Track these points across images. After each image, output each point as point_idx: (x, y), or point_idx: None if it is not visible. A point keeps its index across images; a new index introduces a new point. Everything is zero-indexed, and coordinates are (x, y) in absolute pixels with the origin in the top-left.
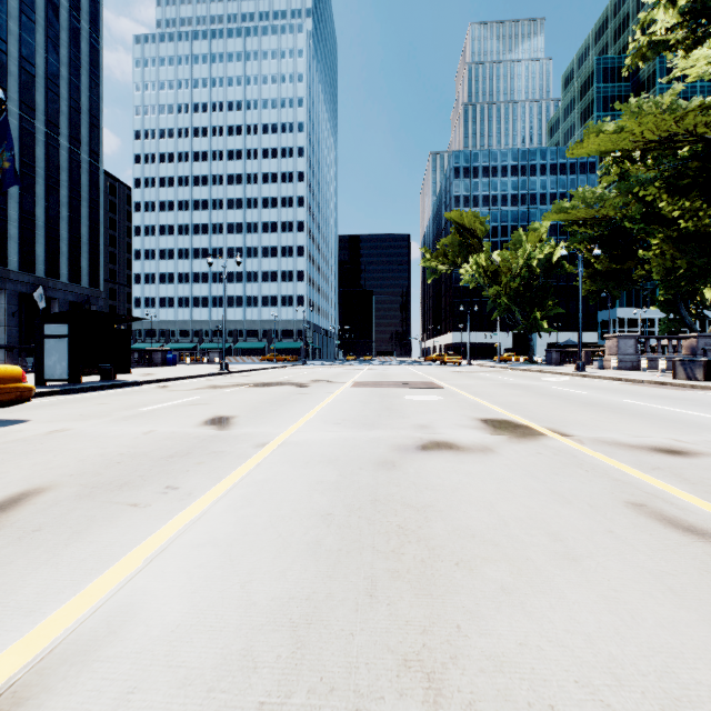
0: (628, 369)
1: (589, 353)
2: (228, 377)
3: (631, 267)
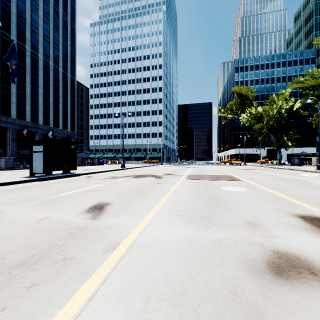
0: None
1: None
2: (123, 171)
3: None
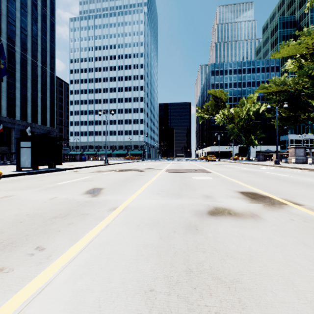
0: (300, 163)
1: (279, 155)
2: (107, 166)
3: (300, 114)
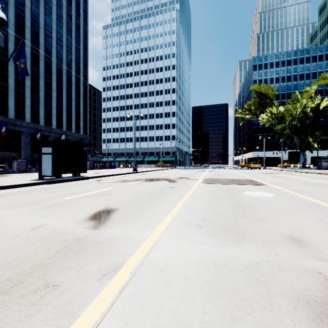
0: None
1: None
2: (135, 174)
3: None
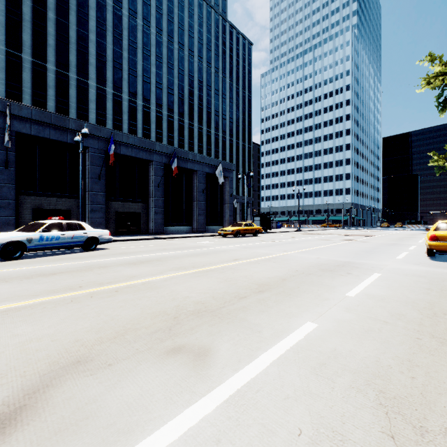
0: None
1: None
2: (299, 232)
3: None
